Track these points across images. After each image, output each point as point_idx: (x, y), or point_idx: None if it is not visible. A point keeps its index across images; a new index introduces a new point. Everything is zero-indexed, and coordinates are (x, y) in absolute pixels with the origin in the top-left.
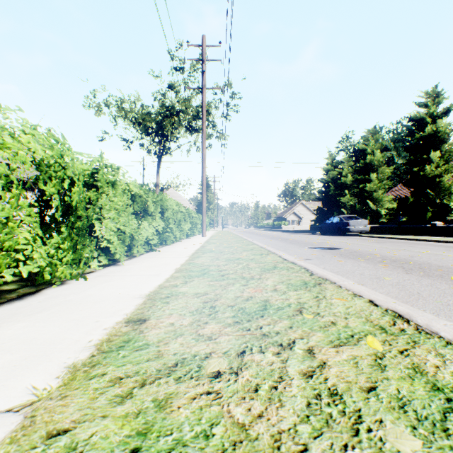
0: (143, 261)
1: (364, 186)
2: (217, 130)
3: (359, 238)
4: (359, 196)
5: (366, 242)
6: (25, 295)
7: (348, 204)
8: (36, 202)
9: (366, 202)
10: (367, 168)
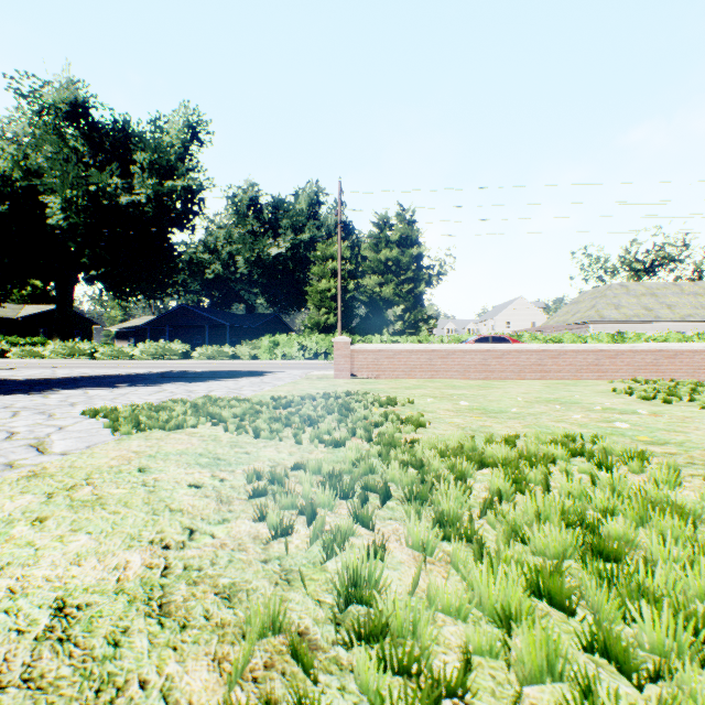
0: None
1: None
2: None
3: None
4: None
5: None
6: None
7: None
8: None
9: None
10: None
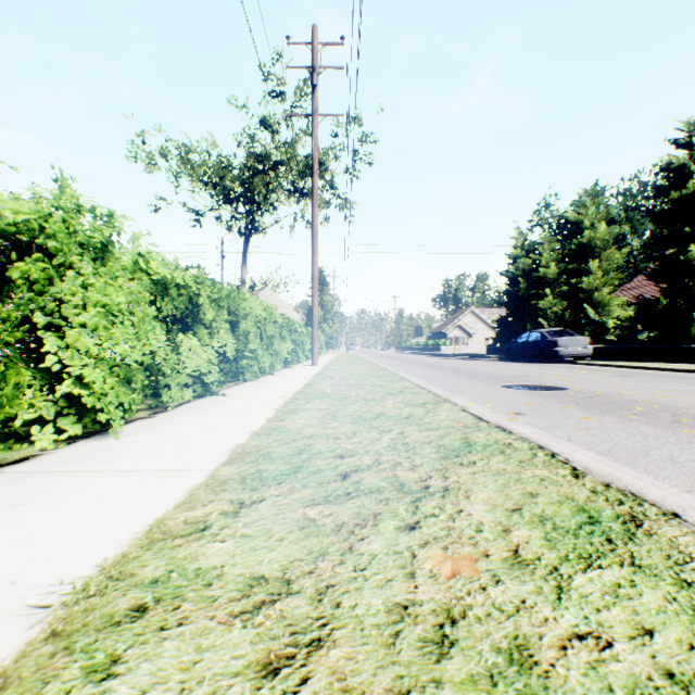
0: (174, 422)
1: (578, 281)
2: (338, 194)
3: (579, 368)
4: (569, 298)
5: (598, 375)
6: None
7: (552, 312)
8: None
9: (581, 307)
10: (584, 252)
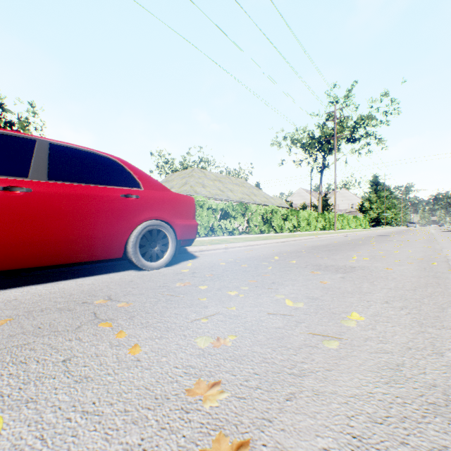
0: (284, 233)
1: None
2: (375, 137)
3: None
4: None
5: None
6: (262, 234)
7: None
8: (261, 218)
9: None
10: None
